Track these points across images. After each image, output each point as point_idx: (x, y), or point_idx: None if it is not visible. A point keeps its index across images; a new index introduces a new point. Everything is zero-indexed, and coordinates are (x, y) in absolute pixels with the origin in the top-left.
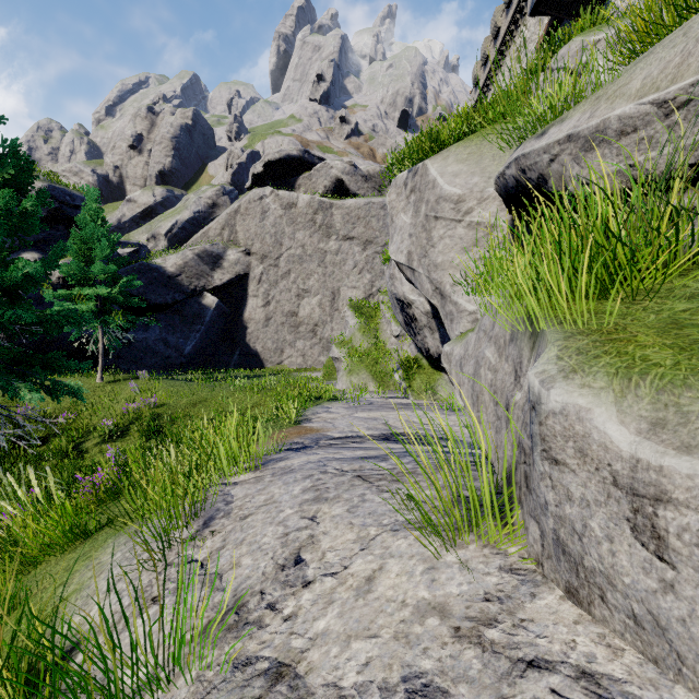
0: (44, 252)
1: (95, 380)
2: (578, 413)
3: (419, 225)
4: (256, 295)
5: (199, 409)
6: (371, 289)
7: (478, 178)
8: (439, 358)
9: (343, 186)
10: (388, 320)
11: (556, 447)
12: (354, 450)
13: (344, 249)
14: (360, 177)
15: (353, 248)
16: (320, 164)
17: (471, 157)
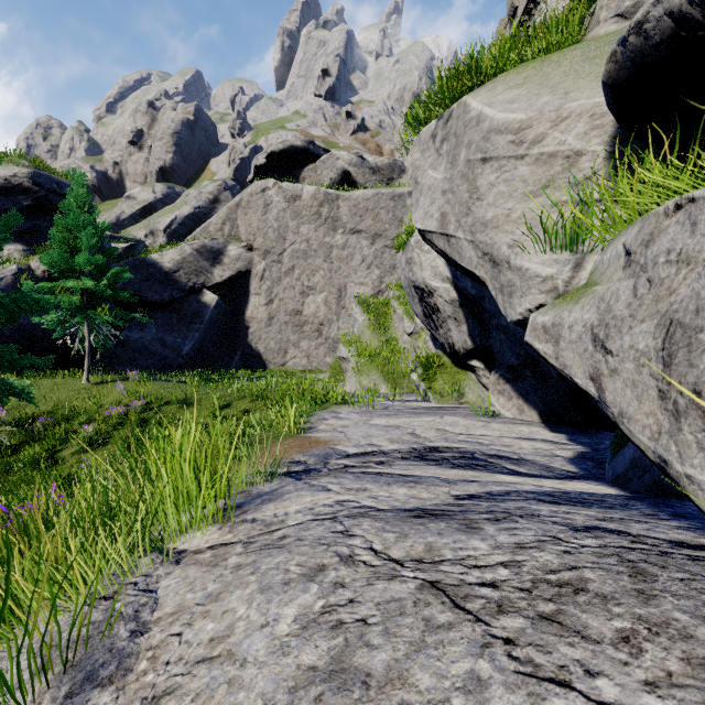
0: (29, 244)
1: (81, 381)
2: None
3: (458, 176)
4: (258, 293)
5: (192, 413)
6: (380, 286)
7: (549, 97)
8: (466, 355)
9: (350, 178)
10: (400, 316)
11: None
12: (387, 484)
13: (351, 243)
14: (368, 169)
15: (361, 242)
16: (326, 155)
17: (530, 80)
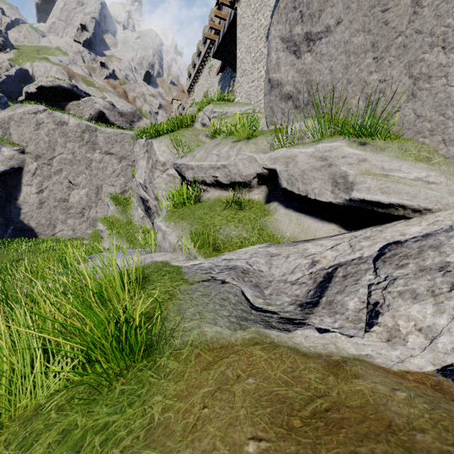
0: None
1: None
2: (160, 226)
3: (149, 169)
4: (30, 184)
5: None
6: (125, 188)
7: (172, 156)
8: None
9: (104, 116)
10: (136, 208)
11: (158, 231)
12: None
13: (106, 160)
14: (117, 113)
15: (112, 160)
16: (86, 98)
17: (170, 145)
